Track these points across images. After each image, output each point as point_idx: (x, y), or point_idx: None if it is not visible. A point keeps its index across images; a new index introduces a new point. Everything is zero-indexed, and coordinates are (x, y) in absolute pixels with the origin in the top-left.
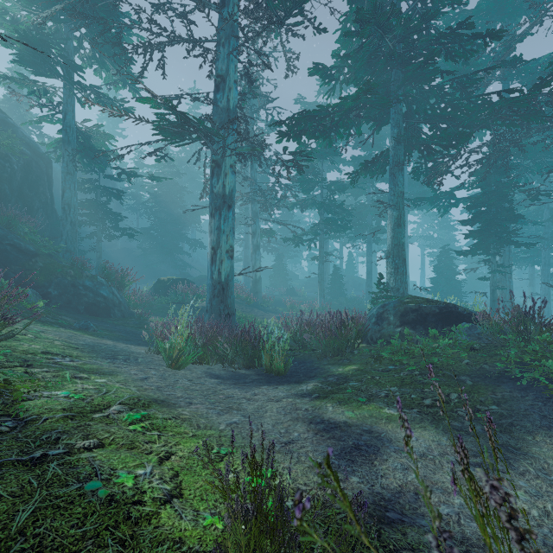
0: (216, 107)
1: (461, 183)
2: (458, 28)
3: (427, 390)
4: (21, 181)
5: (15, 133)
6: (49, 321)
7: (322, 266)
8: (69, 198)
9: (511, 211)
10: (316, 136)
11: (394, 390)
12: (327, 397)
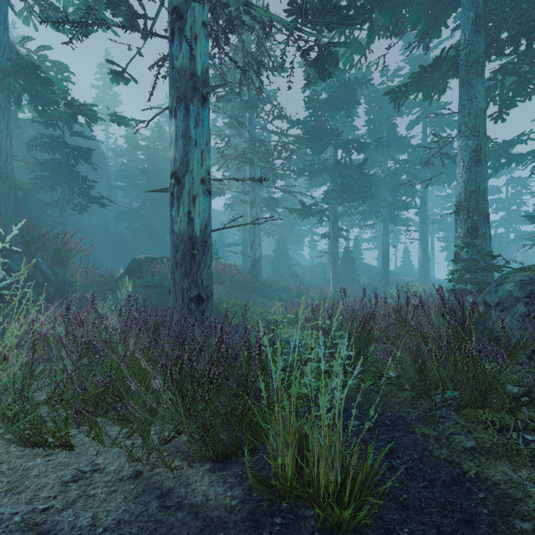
0: None
1: None
2: None
3: None
4: None
5: None
6: None
7: (336, 244)
8: None
9: None
10: None
11: None
12: None
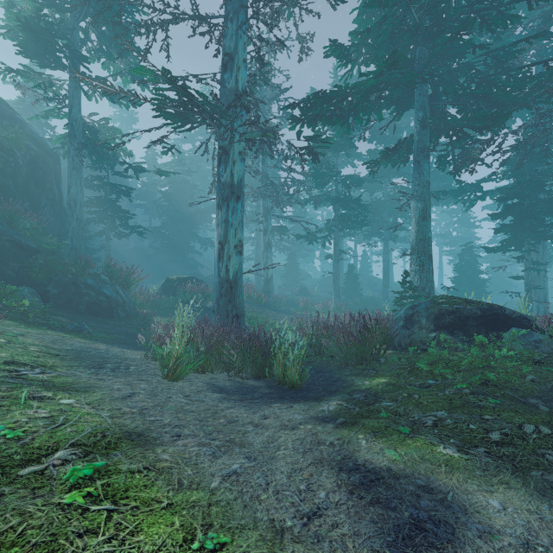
0: (223, 88)
1: (493, 172)
2: None
3: (488, 417)
4: (26, 176)
5: (23, 129)
6: (38, 323)
7: (337, 264)
8: (75, 194)
9: (549, 202)
10: (333, 122)
11: (442, 415)
12: (356, 423)
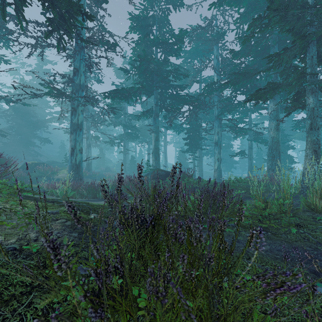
0: (74, 83)
1: (182, 123)
2: (175, 69)
3: None
4: None
5: None
6: None
7: (125, 156)
8: None
9: (199, 136)
10: (122, 99)
11: None
12: None
